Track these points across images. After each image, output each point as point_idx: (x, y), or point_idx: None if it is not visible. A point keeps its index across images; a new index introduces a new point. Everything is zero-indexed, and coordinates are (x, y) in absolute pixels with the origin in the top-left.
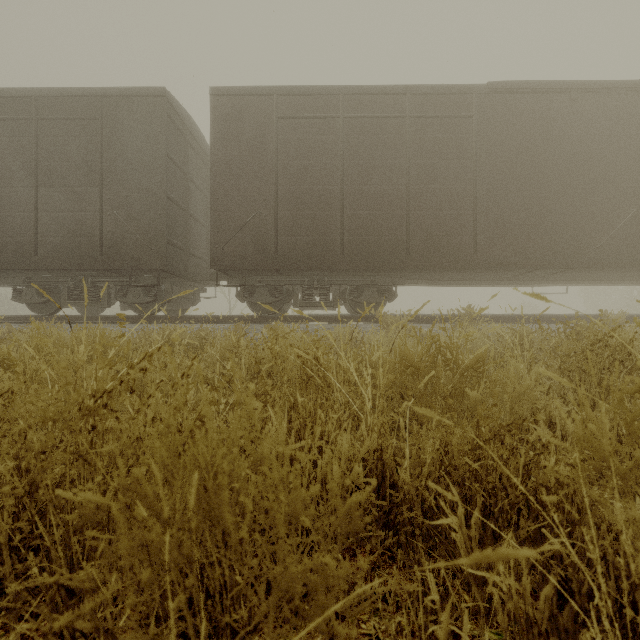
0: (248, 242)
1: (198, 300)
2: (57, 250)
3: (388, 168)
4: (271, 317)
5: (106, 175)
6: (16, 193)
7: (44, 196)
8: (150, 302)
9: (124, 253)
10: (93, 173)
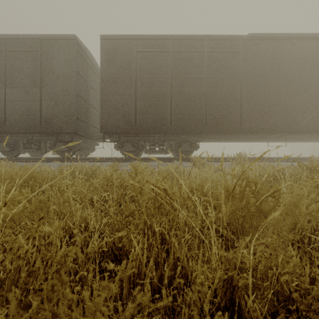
0: (120, 118)
1: (94, 149)
2: (16, 122)
3: (195, 79)
4: (133, 158)
5: (43, 82)
6: None
7: (9, 93)
8: (68, 150)
9: (53, 124)
10: (36, 80)
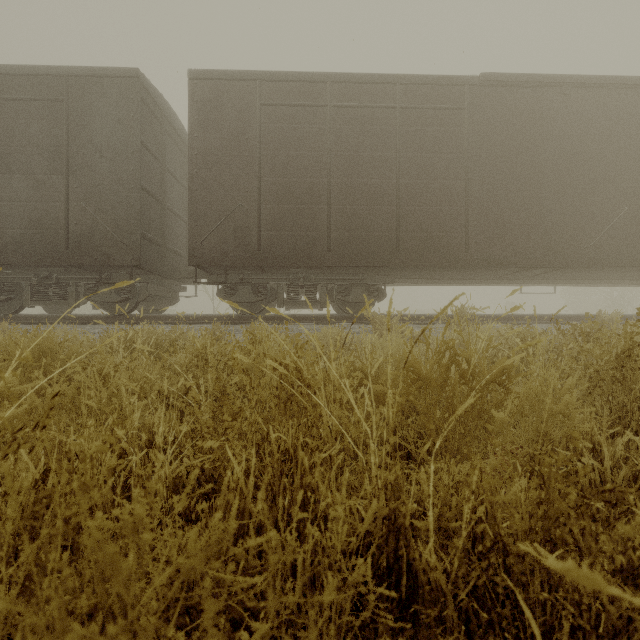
0: (229, 237)
1: (177, 299)
2: (17, 243)
3: (378, 161)
4: (254, 317)
5: (73, 162)
6: None
7: (2, 184)
8: (123, 301)
9: (93, 247)
10: (58, 160)
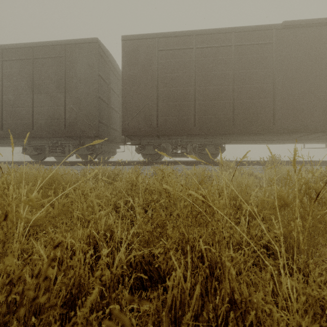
0: (142, 120)
1: (115, 153)
2: (43, 127)
3: (221, 76)
4: (154, 162)
5: (67, 86)
6: (23, 97)
7: (36, 99)
8: (90, 154)
9: (76, 128)
10: (61, 85)
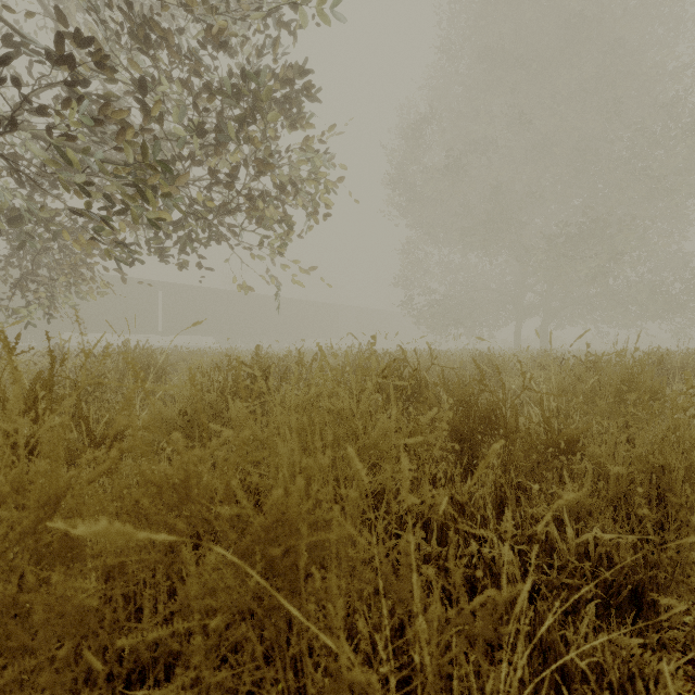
0: None
1: None
2: None
3: None
4: None
5: None
6: None
7: None
8: None
9: None
10: None
